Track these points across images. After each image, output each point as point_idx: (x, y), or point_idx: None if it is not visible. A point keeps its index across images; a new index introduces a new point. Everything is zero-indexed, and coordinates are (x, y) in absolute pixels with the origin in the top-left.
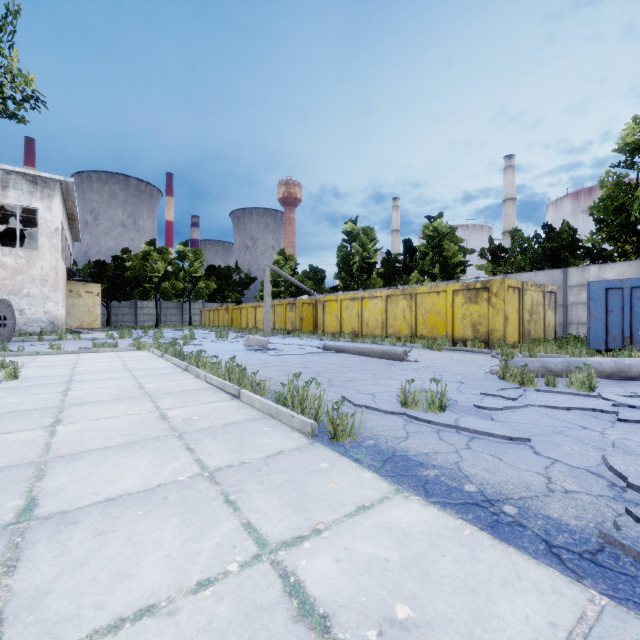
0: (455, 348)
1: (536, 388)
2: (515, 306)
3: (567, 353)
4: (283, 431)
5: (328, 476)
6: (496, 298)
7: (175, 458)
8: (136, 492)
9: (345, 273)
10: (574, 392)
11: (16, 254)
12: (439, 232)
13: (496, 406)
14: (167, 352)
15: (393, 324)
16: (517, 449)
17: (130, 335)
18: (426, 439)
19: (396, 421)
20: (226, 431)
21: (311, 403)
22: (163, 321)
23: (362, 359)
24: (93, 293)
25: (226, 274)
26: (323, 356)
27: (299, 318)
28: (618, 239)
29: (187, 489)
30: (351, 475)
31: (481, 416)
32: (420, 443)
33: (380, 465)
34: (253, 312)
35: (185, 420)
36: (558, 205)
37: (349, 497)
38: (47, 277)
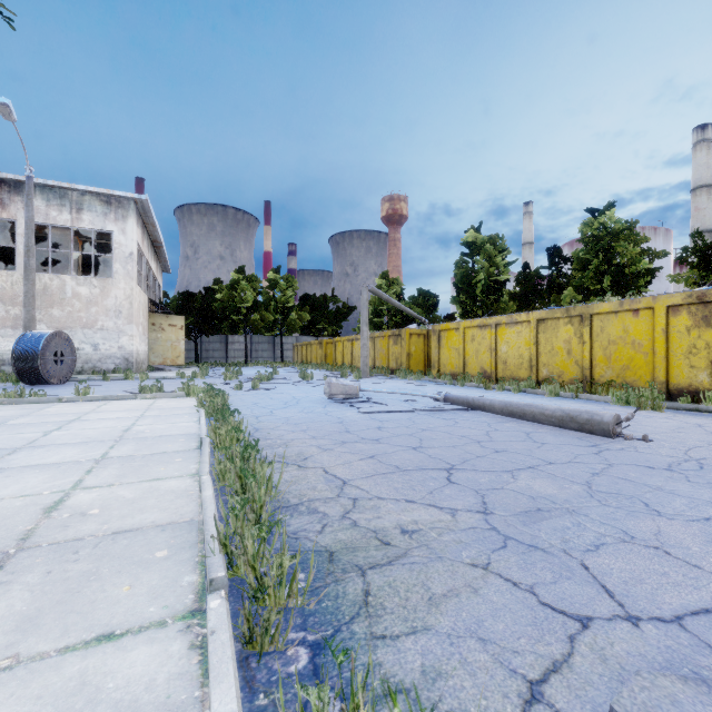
0: (686, 406)
1: None
2: None
3: None
4: None
5: None
6: None
7: None
8: None
9: (465, 295)
10: None
11: (90, 283)
12: (608, 230)
13: None
14: (204, 405)
15: (549, 362)
16: None
17: (203, 374)
18: None
19: None
20: None
21: None
22: (254, 357)
23: (522, 427)
24: (176, 326)
25: (321, 304)
26: (447, 417)
27: (405, 353)
28: None
29: None
30: None
31: None
32: None
33: None
34: (349, 346)
35: None
36: None
37: None
38: (121, 308)
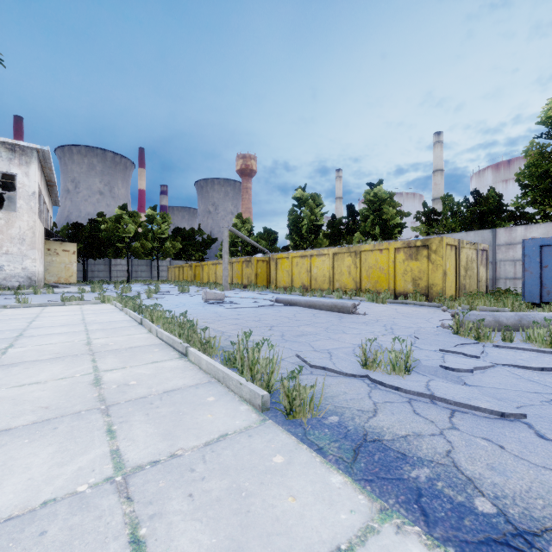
0: (398, 301)
1: (493, 343)
2: (452, 262)
3: (504, 306)
4: (230, 402)
5: (284, 482)
6: (435, 255)
7: (87, 448)
8: (5, 520)
9: (295, 234)
10: (538, 349)
11: None
12: (379, 197)
13: (465, 367)
14: (127, 305)
15: (339, 279)
16: (514, 429)
17: (100, 289)
18: (399, 413)
19: (358, 386)
20: (163, 402)
21: (263, 367)
22: (134, 277)
23: (313, 312)
24: (69, 251)
25: (190, 235)
26: (276, 309)
27: (254, 274)
28: (541, 202)
29: (82, 512)
30: (315, 479)
31: (451, 379)
32: (393, 420)
33: (351, 459)
34: (213, 269)
35: (120, 386)
36: (481, 175)
37: (315, 528)
38: (25, 236)
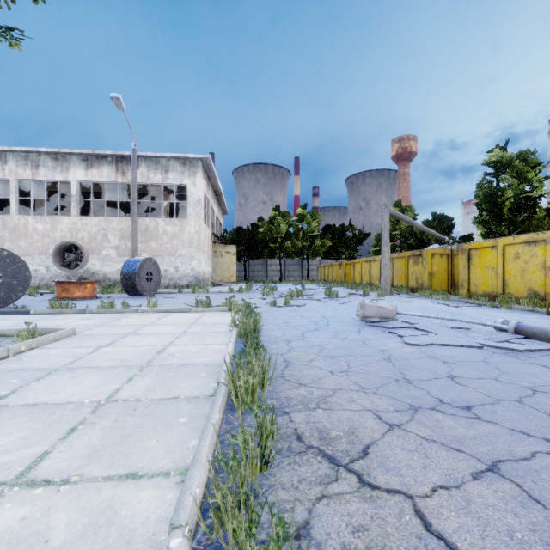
0: None
1: None
2: None
3: None
4: None
5: None
6: None
7: None
8: None
9: (490, 214)
10: None
11: (173, 223)
12: None
13: None
14: (237, 325)
15: None
16: None
17: (247, 290)
18: None
19: None
20: None
21: None
22: (287, 276)
23: None
24: (231, 253)
25: (340, 232)
26: (547, 363)
27: (427, 273)
28: None
29: None
30: None
31: None
32: None
33: None
34: (367, 267)
35: None
36: None
37: None
38: (192, 240)
